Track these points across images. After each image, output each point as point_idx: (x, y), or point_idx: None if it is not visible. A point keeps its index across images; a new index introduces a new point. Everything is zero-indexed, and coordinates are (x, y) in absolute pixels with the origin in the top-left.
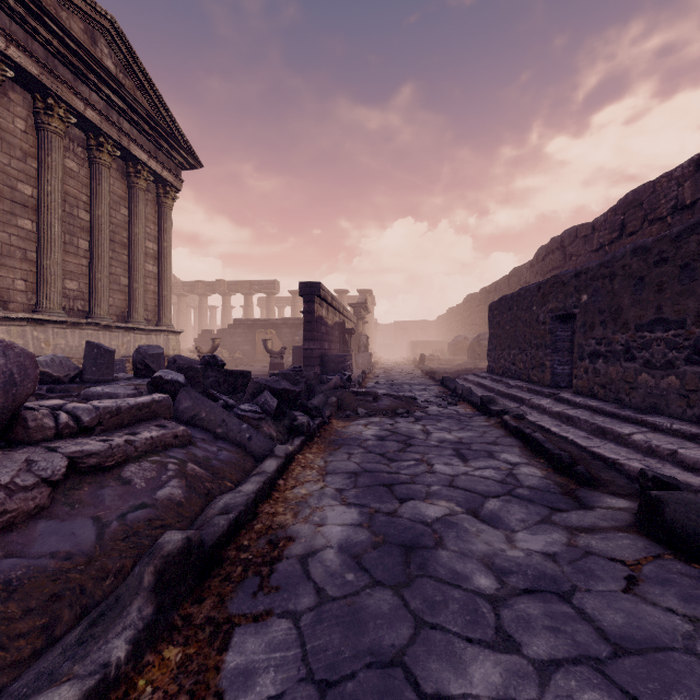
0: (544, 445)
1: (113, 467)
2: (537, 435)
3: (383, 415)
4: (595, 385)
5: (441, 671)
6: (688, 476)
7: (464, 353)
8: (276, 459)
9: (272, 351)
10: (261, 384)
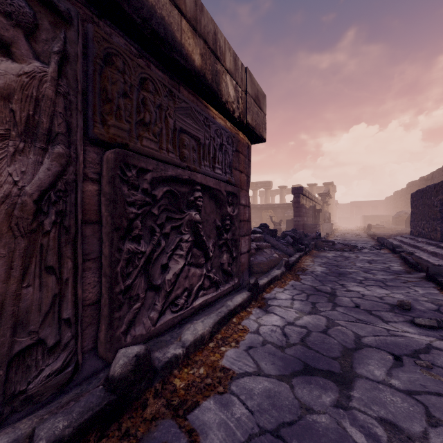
0: (408, 260)
1: (261, 249)
2: (408, 257)
3: (337, 250)
4: None
5: (344, 283)
6: None
7: (404, 224)
8: (297, 255)
9: (275, 222)
10: (286, 234)
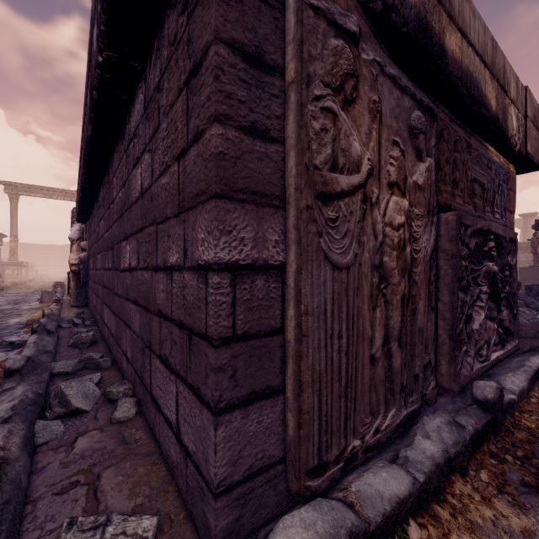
0: None
1: None
2: None
3: None
4: None
5: None
6: None
7: None
8: None
9: None
10: None
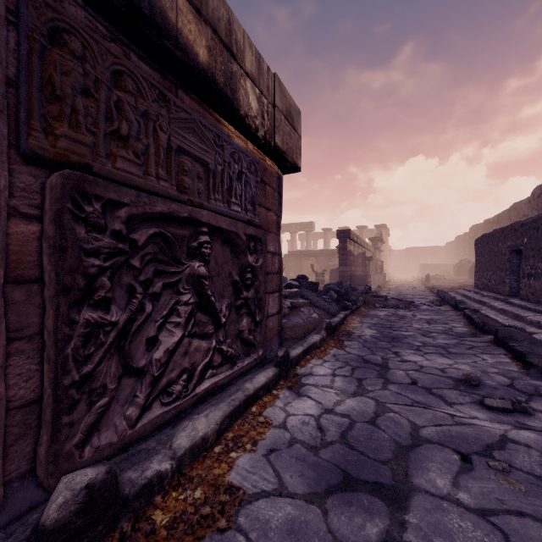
0: (474, 319)
1: (297, 308)
2: (473, 316)
3: (390, 307)
4: (529, 293)
5: (398, 350)
6: (537, 330)
7: (467, 274)
8: (342, 314)
9: (317, 272)
10: (329, 288)
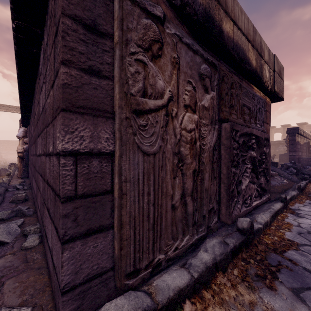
0: None
1: (272, 176)
2: None
3: None
4: None
5: None
6: None
7: None
8: (304, 182)
9: None
10: (288, 165)
